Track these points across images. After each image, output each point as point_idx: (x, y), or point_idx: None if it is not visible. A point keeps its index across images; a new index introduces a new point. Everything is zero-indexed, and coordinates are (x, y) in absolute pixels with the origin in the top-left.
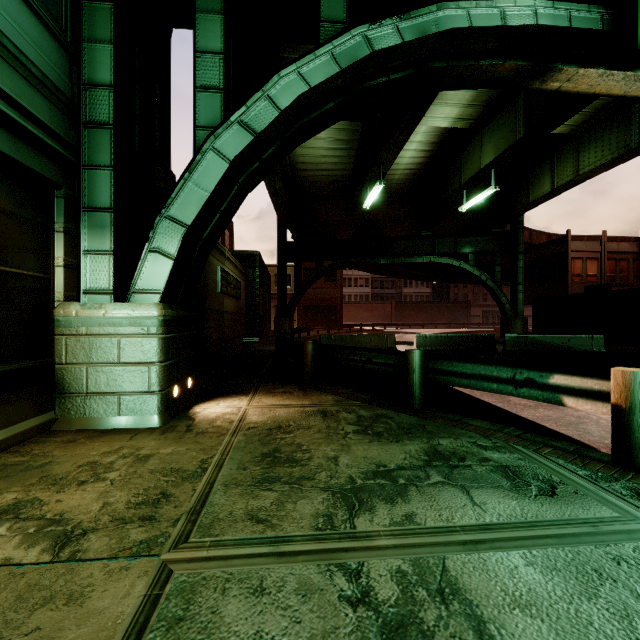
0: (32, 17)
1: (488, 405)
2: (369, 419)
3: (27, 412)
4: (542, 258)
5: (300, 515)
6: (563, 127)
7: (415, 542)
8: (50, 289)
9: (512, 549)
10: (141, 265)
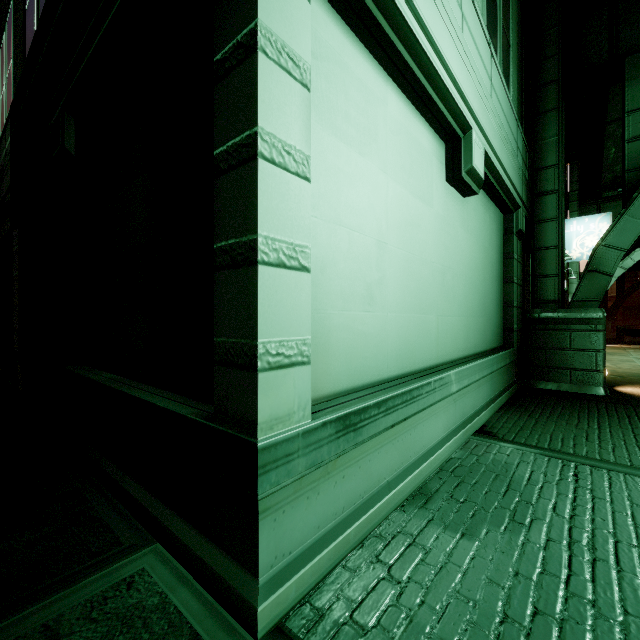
0: None
1: None
2: None
3: None
4: None
5: None
6: None
7: None
8: None
9: None
10: None
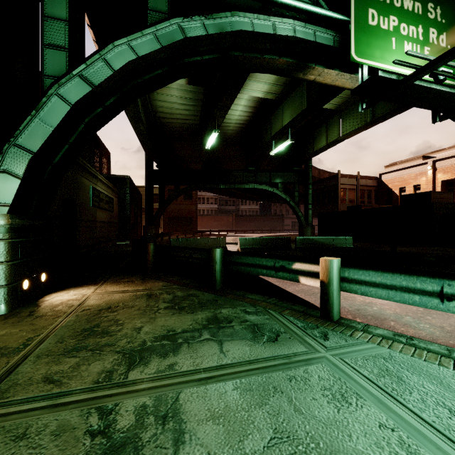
0: None
1: (269, 284)
2: (181, 298)
3: None
4: (324, 188)
5: (88, 373)
6: (332, 105)
7: (166, 383)
8: None
9: (230, 380)
10: None
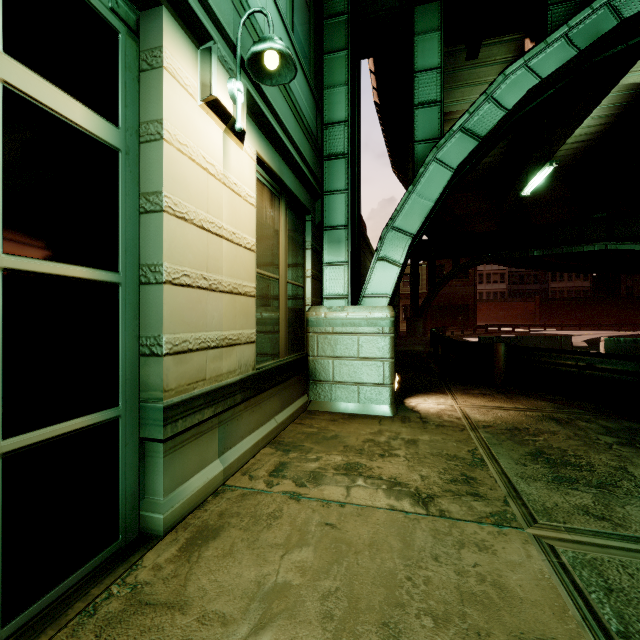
0: (304, 80)
1: None
2: (622, 431)
3: (297, 393)
4: None
5: None
6: None
7: None
8: (303, 296)
9: None
10: (370, 272)
